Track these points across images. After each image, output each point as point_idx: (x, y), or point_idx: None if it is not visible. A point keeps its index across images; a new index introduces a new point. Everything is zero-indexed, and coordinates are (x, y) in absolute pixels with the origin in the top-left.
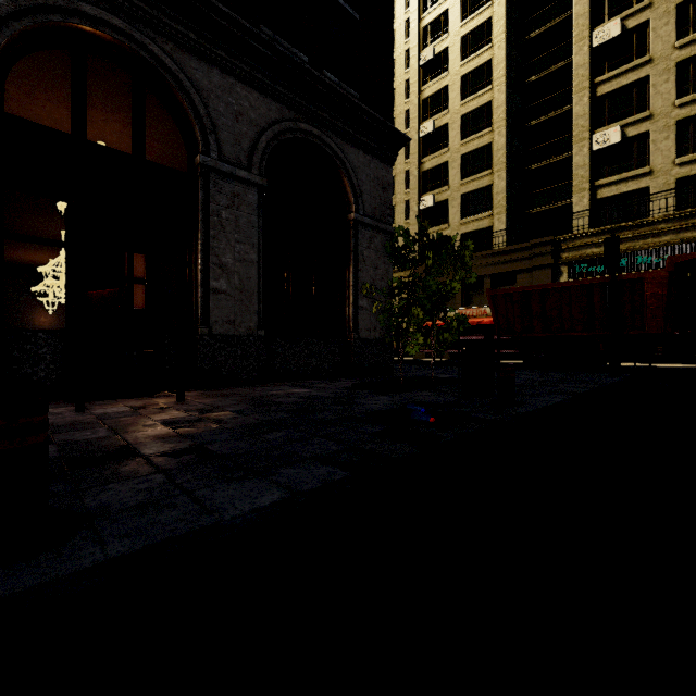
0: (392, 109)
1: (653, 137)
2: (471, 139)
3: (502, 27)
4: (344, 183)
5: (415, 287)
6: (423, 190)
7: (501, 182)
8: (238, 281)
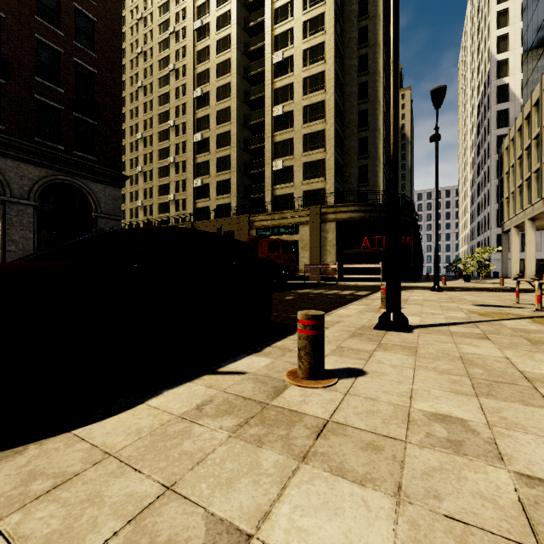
0: (121, 162)
1: (295, 169)
2: (221, 150)
3: (235, 90)
4: (89, 199)
5: None
6: (197, 175)
7: (235, 178)
8: (22, 246)
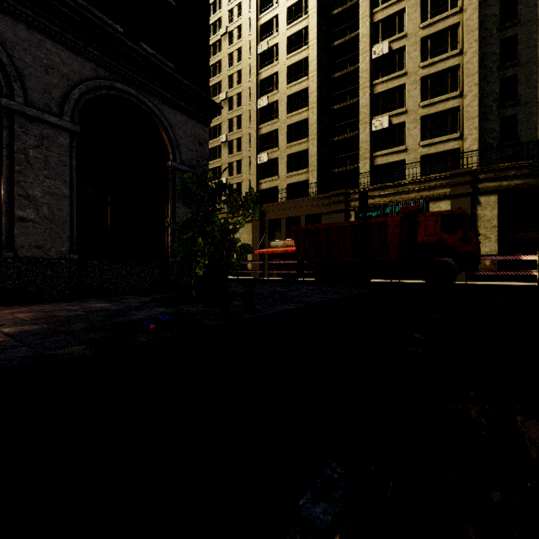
0: (208, 82)
1: (407, 126)
2: (294, 114)
3: (315, 35)
4: (162, 136)
5: (204, 222)
6: (260, 149)
7: (314, 148)
8: (48, 211)
